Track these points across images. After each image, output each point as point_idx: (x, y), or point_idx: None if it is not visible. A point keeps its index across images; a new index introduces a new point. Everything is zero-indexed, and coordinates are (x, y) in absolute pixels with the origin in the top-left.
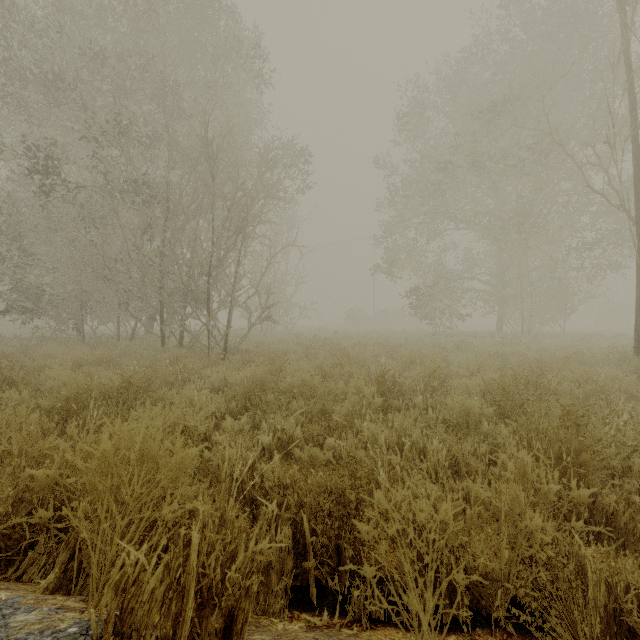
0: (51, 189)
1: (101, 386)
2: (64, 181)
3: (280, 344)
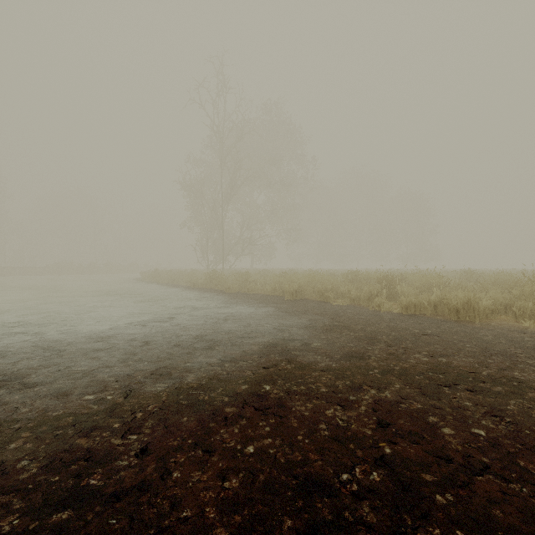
0: None
1: None
2: None
3: None
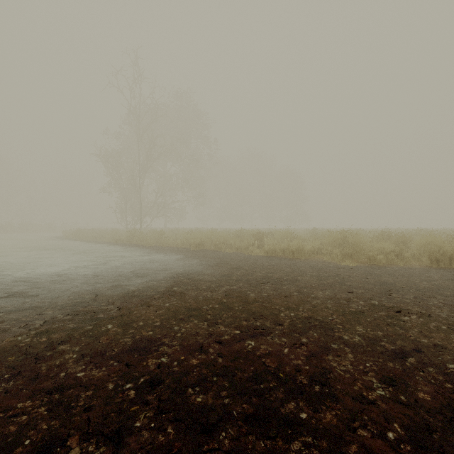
0: None
1: None
2: None
3: None
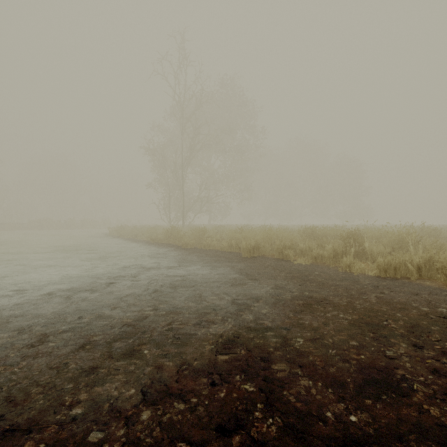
0: None
1: None
2: None
3: None
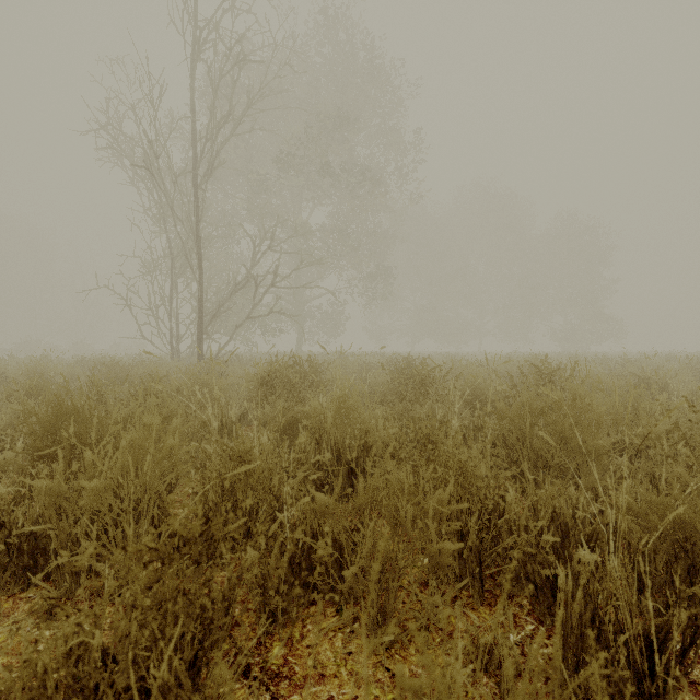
0: None
1: None
2: None
3: None
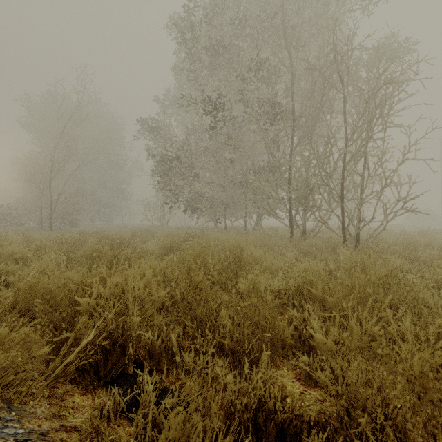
0: (216, 123)
1: (372, 280)
2: (224, 116)
3: (417, 237)
